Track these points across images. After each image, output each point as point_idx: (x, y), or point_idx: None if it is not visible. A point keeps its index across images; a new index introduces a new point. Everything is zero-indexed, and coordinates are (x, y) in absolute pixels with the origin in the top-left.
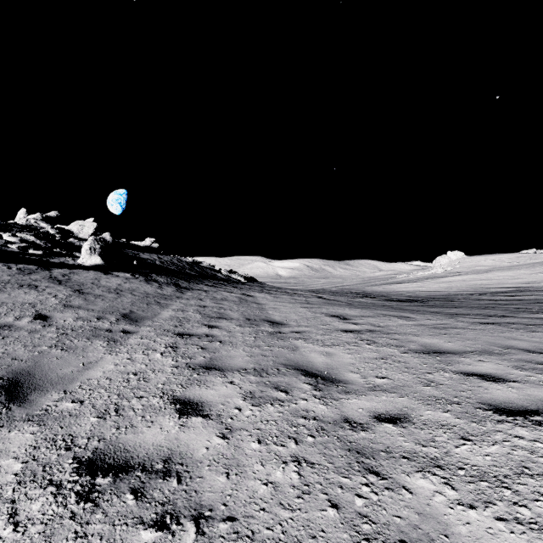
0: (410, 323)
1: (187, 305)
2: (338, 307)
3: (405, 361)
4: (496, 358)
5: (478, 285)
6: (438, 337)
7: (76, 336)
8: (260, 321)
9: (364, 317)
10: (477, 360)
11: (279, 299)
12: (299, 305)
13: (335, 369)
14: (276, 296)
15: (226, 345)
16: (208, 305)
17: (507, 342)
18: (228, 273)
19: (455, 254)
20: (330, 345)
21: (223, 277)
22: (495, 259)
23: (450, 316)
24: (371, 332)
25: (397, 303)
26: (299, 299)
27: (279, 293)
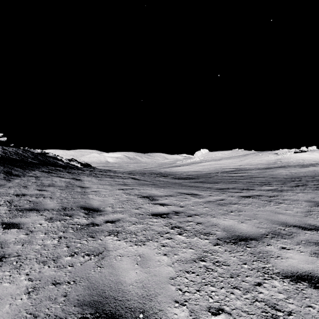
0: (201, 200)
1: (2, 194)
2: (147, 187)
3: (225, 262)
4: (291, 242)
5: (218, 167)
6: (229, 216)
7: None
8: (77, 209)
9: (167, 197)
10: (280, 247)
11: (102, 182)
12: (117, 187)
13: (154, 299)
14: (100, 179)
15: (5, 267)
16: (28, 192)
17: (278, 217)
18: (68, 161)
19: (204, 151)
20: (144, 241)
21: (63, 164)
22: (222, 153)
23: (222, 192)
24: (177, 214)
25: (182, 180)
26: (118, 181)
27: (104, 176)
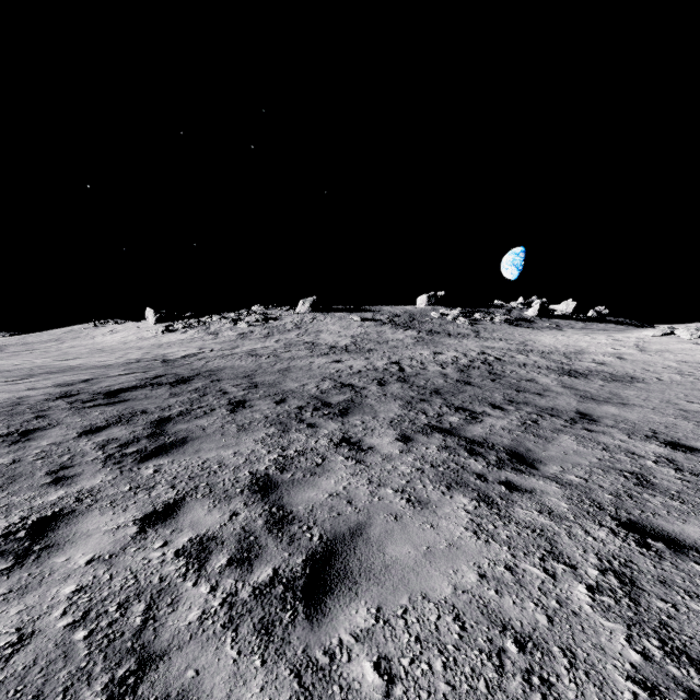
0: None
1: None
2: None
3: None
4: None
5: None
6: None
7: (624, 329)
8: None
9: None
10: None
11: None
12: None
13: None
14: None
15: None
16: None
17: None
18: None
19: None
20: None
21: None
22: None
23: None
24: None
25: None
26: None
27: None
